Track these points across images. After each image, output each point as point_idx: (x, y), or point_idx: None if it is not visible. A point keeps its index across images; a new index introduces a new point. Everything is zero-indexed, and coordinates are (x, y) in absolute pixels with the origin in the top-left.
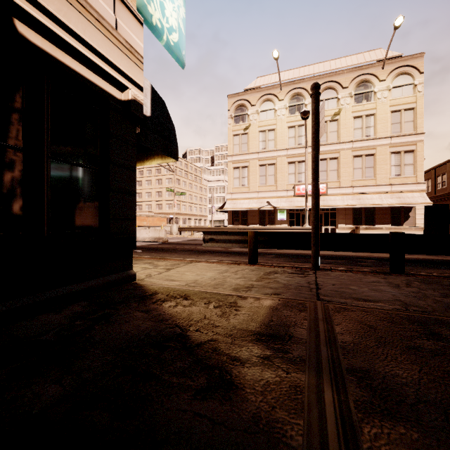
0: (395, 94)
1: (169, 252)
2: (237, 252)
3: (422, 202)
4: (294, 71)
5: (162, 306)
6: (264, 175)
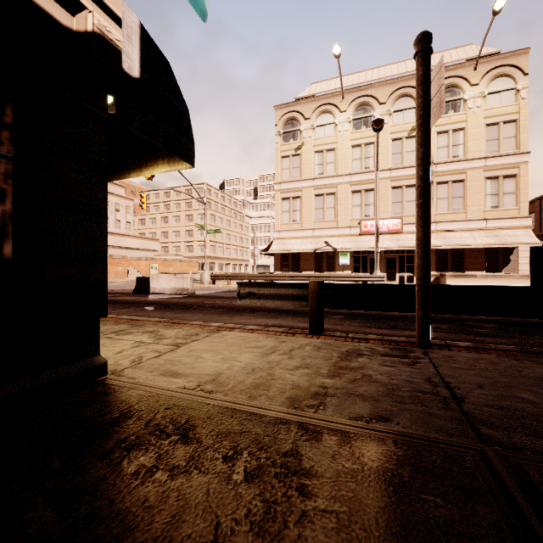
0: (491, 102)
1: (192, 309)
2: (288, 311)
3: (529, 242)
4: (360, 75)
5: (116, 473)
6: (321, 208)
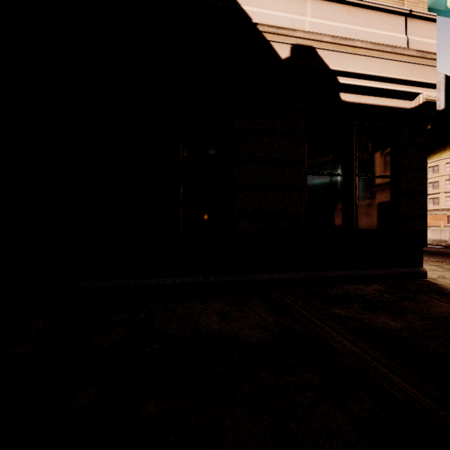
0: None
1: None
2: None
3: None
4: None
5: None
6: None
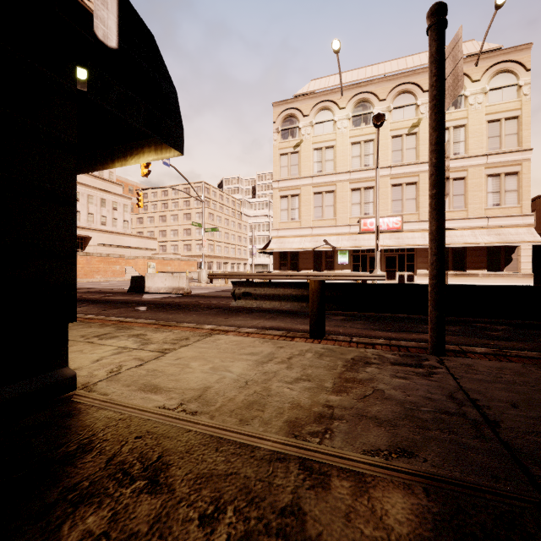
0: (493, 98)
1: (186, 310)
2: (287, 311)
3: (531, 240)
4: (359, 71)
5: None
6: (320, 206)
